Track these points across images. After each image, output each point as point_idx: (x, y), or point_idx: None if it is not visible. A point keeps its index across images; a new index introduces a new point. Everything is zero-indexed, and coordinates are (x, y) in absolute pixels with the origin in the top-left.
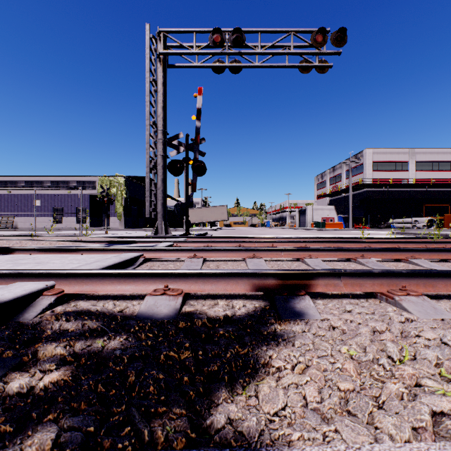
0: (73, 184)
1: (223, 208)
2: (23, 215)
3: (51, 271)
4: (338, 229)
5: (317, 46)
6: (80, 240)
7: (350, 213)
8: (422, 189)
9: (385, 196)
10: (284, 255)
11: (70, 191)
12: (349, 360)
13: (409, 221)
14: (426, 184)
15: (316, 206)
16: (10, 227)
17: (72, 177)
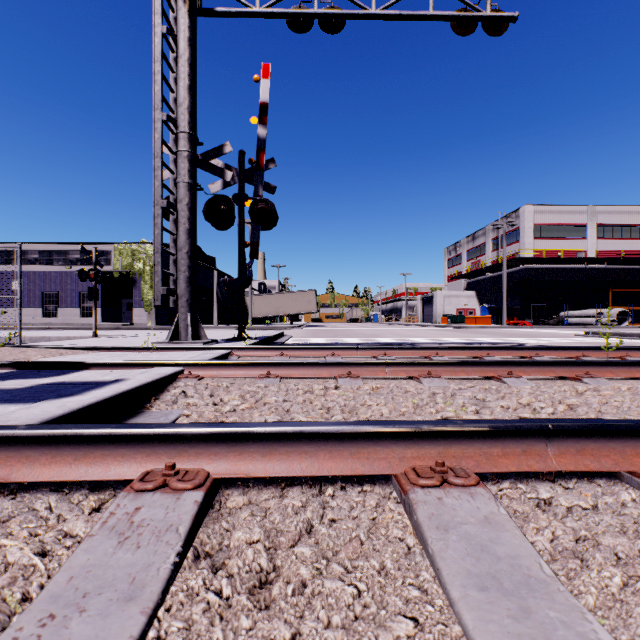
0: (75, 256)
1: (309, 295)
2: None
3: None
4: (487, 326)
5: None
6: None
7: (504, 302)
8: (606, 266)
9: (553, 276)
10: (559, 456)
11: (70, 266)
12: None
13: (589, 314)
14: (614, 259)
15: (448, 292)
16: None
17: (74, 244)
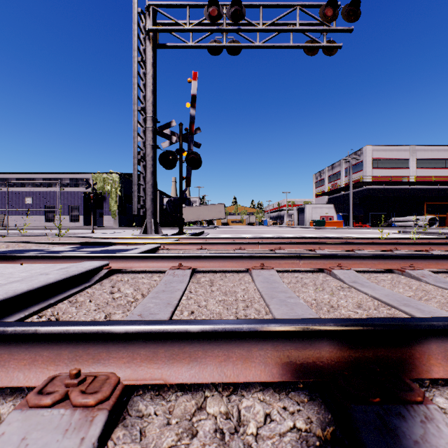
0: (66, 182)
1: (220, 207)
2: (14, 213)
3: None
4: (339, 227)
5: (326, 21)
6: (47, 242)
7: (351, 212)
8: (423, 187)
9: (386, 194)
10: (303, 264)
11: (63, 188)
12: None
13: (410, 220)
14: (427, 182)
15: (314, 205)
16: (0, 225)
17: (65, 174)
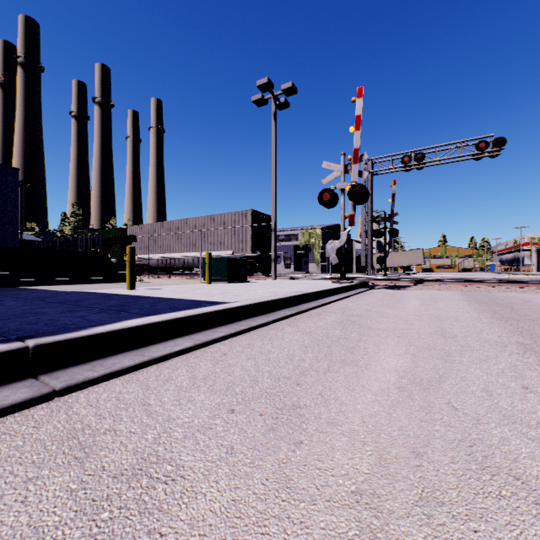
0: (282, 238)
1: (417, 252)
2: None
3: (368, 279)
4: None
5: (480, 151)
6: None
7: None
8: None
9: None
10: None
11: (280, 243)
12: (420, 288)
13: None
14: None
15: None
16: None
17: (281, 232)
